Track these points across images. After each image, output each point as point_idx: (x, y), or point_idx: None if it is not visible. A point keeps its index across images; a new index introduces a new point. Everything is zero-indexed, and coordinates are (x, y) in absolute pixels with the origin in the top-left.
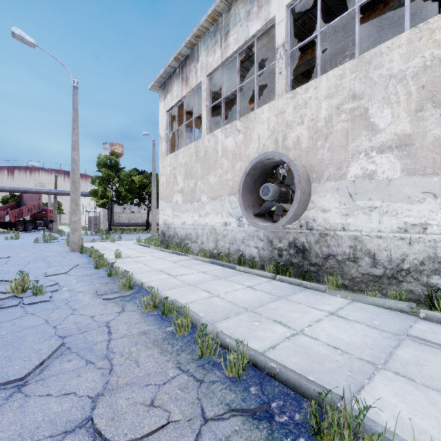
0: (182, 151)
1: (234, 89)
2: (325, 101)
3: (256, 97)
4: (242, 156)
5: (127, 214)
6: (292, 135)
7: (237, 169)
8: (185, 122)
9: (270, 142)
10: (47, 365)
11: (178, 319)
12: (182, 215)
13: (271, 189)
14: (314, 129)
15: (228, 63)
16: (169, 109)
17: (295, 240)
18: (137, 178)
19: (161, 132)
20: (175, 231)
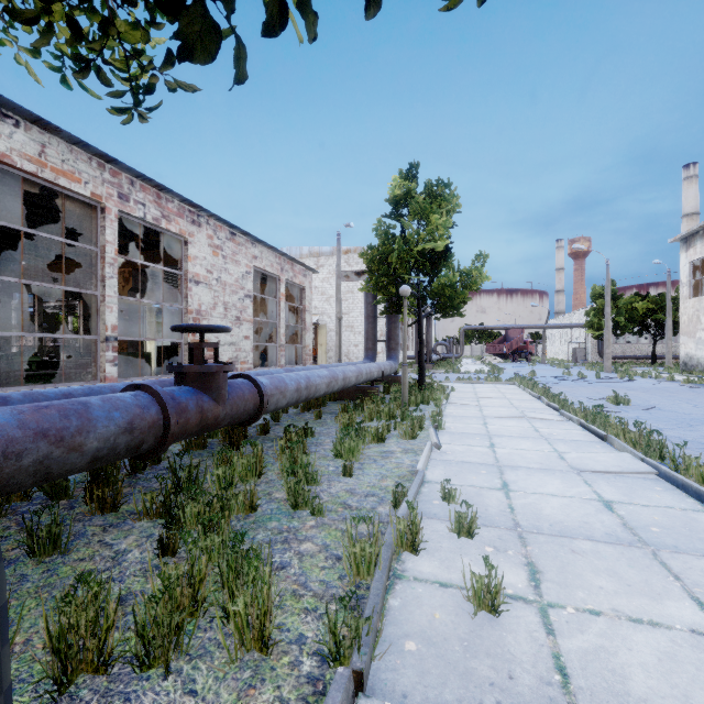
0: None
1: None
2: None
3: None
4: None
5: (620, 345)
6: None
7: None
8: None
9: None
10: (659, 384)
11: (699, 381)
12: None
13: None
14: None
15: None
16: (691, 261)
17: None
18: (640, 304)
19: (682, 278)
20: (698, 361)
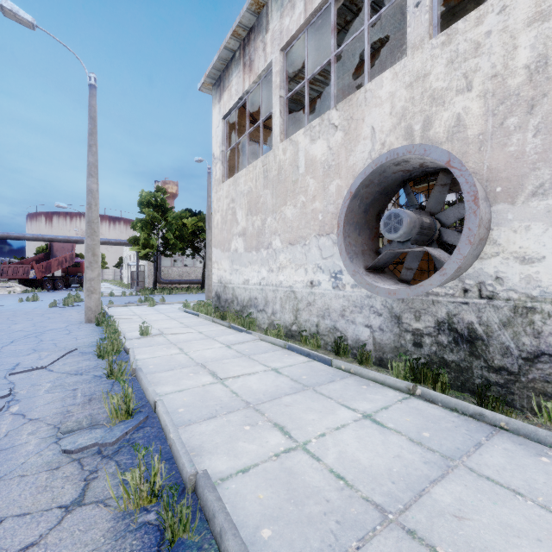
0: (243, 173)
1: (326, 61)
2: (528, 30)
3: (367, 63)
4: (340, 168)
5: (178, 268)
6: (444, 115)
7: (332, 191)
8: (248, 130)
9: (396, 136)
10: None
11: None
12: (244, 269)
13: (404, 219)
14: (499, 95)
15: (316, 20)
16: (226, 115)
17: (452, 318)
18: (189, 220)
19: (215, 150)
20: (234, 294)
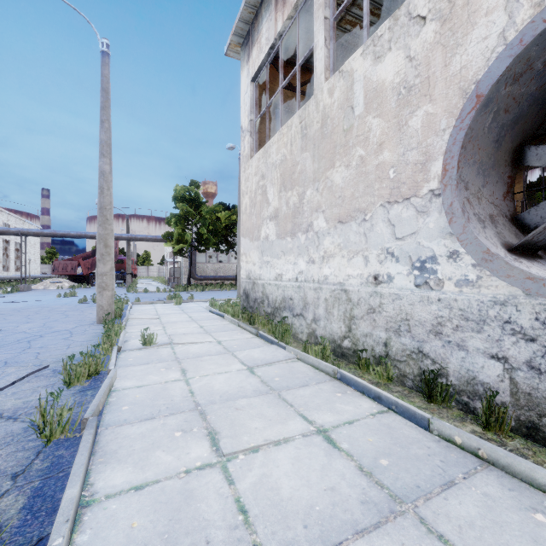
0: (275, 139)
1: None
2: None
3: None
4: (432, 84)
5: (213, 264)
6: None
7: (414, 127)
8: (281, 85)
9: None
10: None
11: None
12: (277, 261)
13: None
14: None
15: None
16: (256, 75)
17: None
18: (223, 214)
19: (243, 121)
20: (264, 292)
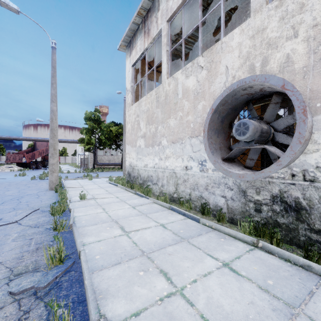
0: (144, 99)
1: (196, 26)
2: None
3: (222, 25)
4: (205, 94)
5: (107, 156)
6: (277, 55)
7: (199, 109)
8: (147, 73)
9: (242, 71)
10: None
11: None
12: (145, 158)
13: (250, 126)
14: (319, 38)
15: (189, 0)
16: (134, 64)
17: (283, 194)
18: (114, 128)
19: (127, 85)
20: (138, 173)
